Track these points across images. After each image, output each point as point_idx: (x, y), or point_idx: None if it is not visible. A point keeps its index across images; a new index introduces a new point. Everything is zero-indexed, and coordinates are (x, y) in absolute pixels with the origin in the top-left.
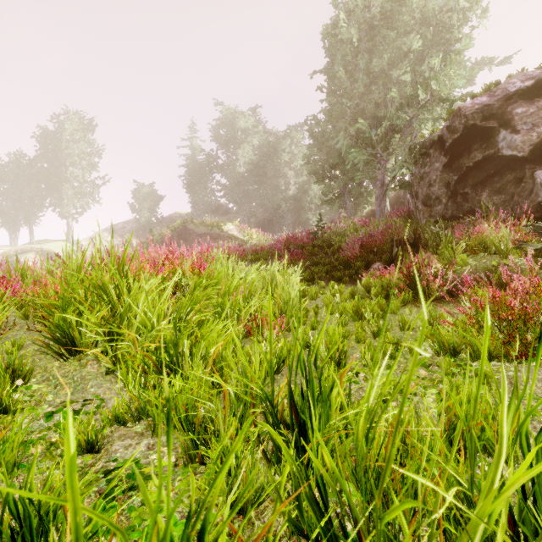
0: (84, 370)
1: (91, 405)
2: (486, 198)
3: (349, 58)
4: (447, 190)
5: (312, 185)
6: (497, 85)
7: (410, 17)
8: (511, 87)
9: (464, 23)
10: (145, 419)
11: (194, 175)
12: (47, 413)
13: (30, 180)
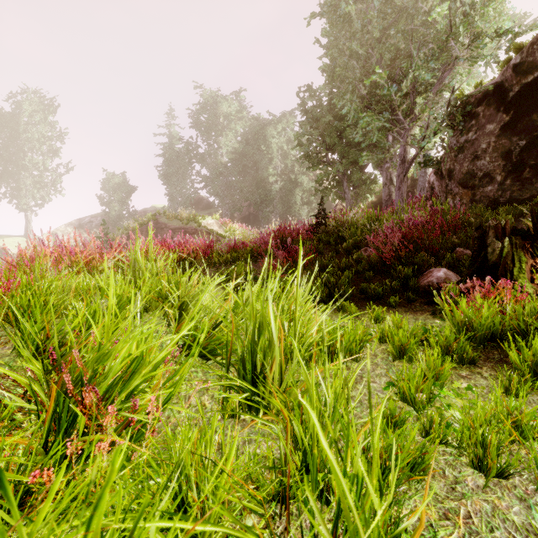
0: None
1: None
2: None
3: None
4: (506, 163)
5: (302, 176)
6: None
7: None
8: None
9: None
10: None
11: (171, 165)
12: None
13: None
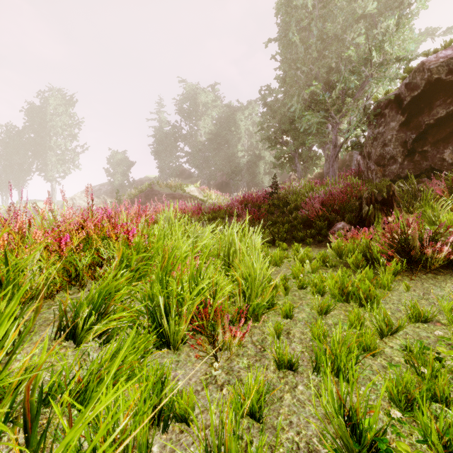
0: None
1: None
2: (449, 155)
3: (303, 23)
4: (403, 149)
5: (264, 151)
6: None
7: None
8: None
9: None
10: None
11: (161, 144)
12: None
13: (19, 148)
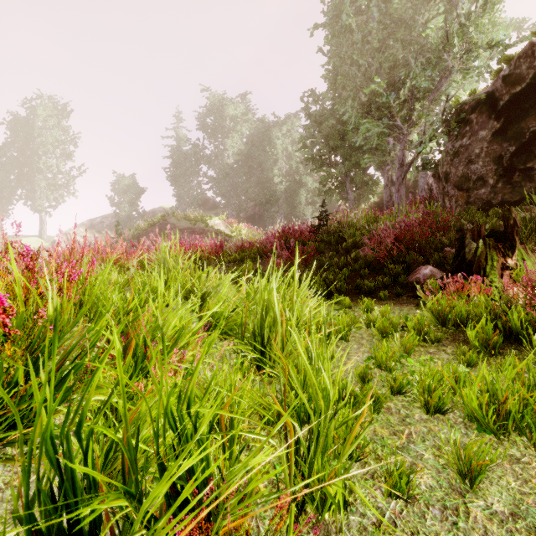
0: None
1: None
2: None
3: (361, 1)
4: (497, 167)
5: (306, 176)
6: None
7: None
8: None
9: None
10: None
11: (179, 166)
12: None
13: None
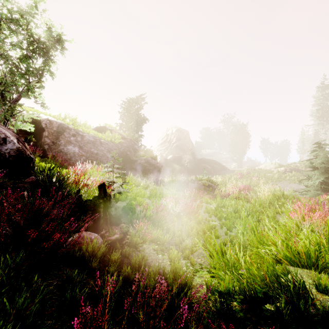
0: None
1: None
2: None
3: None
4: None
5: None
6: None
7: None
8: None
9: None
10: None
11: None
12: None
13: None
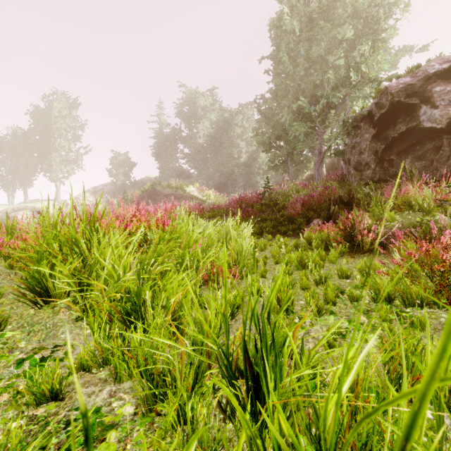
0: (56, 317)
1: (60, 351)
2: (409, 164)
3: (292, 45)
4: (375, 157)
5: (260, 153)
6: (418, 67)
7: (343, 11)
8: (430, 69)
9: (389, 15)
10: (109, 365)
11: (161, 145)
12: (17, 360)
13: (25, 150)
